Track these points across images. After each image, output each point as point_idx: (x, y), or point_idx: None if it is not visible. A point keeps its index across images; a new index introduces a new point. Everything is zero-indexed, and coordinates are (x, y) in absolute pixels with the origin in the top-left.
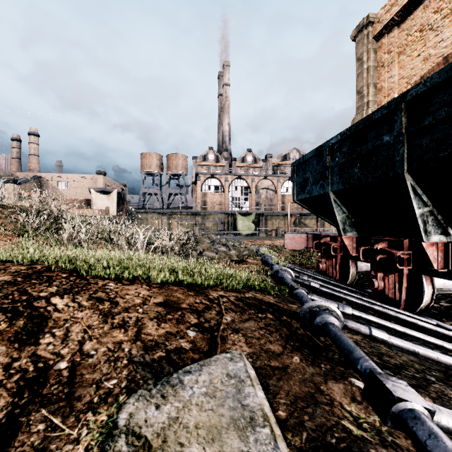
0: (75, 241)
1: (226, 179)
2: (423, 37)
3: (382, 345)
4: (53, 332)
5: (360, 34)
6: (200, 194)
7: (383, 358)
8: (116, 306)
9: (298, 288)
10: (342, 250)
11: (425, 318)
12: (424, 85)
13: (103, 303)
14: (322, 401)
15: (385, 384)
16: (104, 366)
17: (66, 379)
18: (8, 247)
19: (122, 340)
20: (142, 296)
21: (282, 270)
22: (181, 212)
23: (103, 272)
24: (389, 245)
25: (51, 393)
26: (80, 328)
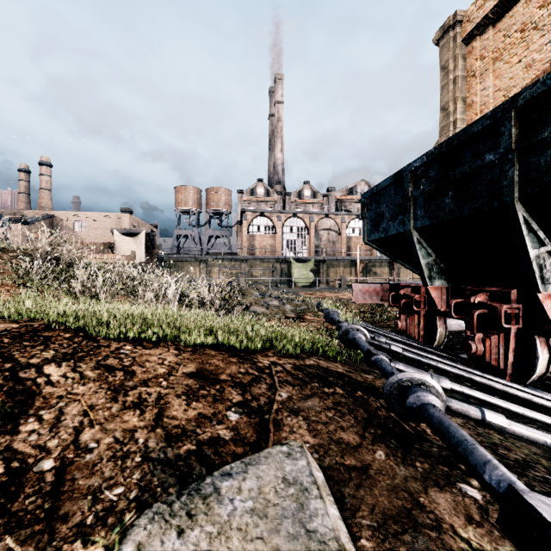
0: (91, 292)
1: (278, 217)
2: (525, 39)
3: (492, 431)
4: (40, 415)
5: (445, 37)
6: (247, 236)
7: (498, 451)
8: (131, 377)
9: (377, 353)
10: (427, 304)
11: (540, 393)
12: (542, 84)
13: (114, 373)
14: (424, 522)
15: (542, 514)
16: (107, 466)
17: (50, 487)
18: (3, 299)
19: (136, 426)
20: (167, 364)
21: (354, 330)
22: (223, 258)
23: (118, 332)
24: (490, 297)
25: (24, 509)
26: (79, 408)
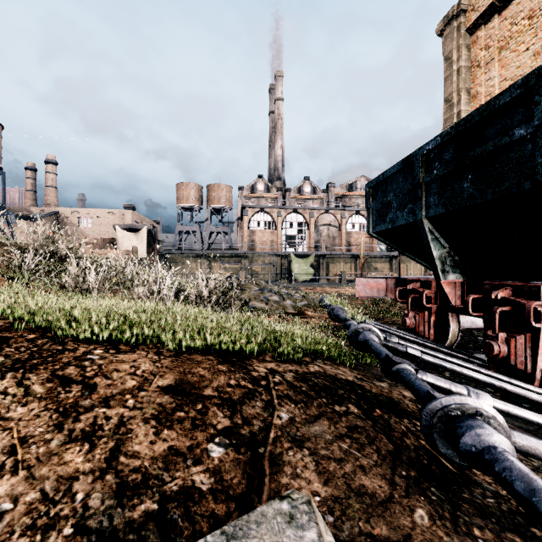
0: (83, 287)
1: (278, 213)
2: (533, 26)
3: None
4: None
5: (449, 27)
6: (248, 232)
7: None
8: (90, 393)
9: (400, 362)
10: (438, 300)
11: None
12: None
13: (70, 387)
14: None
15: None
16: None
17: None
18: None
19: (78, 470)
20: (140, 375)
21: (365, 330)
22: (224, 253)
23: (88, 333)
24: (515, 292)
25: None
26: (6, 442)
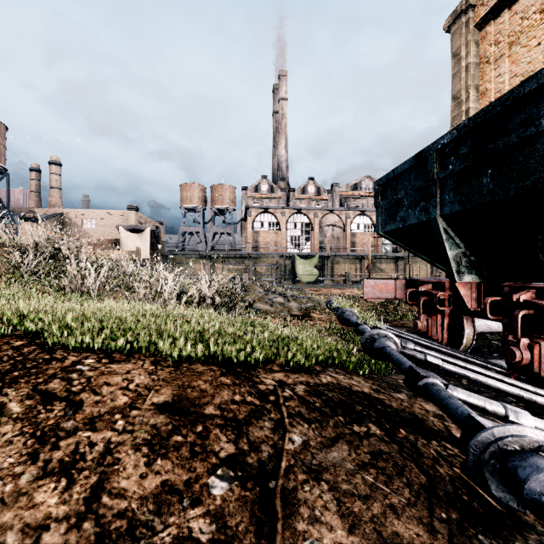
0: (82, 288)
1: (282, 213)
2: None
3: None
4: None
5: (457, 23)
6: (251, 233)
7: None
8: (74, 412)
9: (427, 375)
10: (452, 302)
11: None
12: None
13: (51, 405)
14: None
15: None
16: None
17: None
18: None
19: (50, 515)
20: (133, 389)
21: (380, 336)
22: (227, 254)
23: (79, 340)
24: (538, 295)
25: None
26: None
